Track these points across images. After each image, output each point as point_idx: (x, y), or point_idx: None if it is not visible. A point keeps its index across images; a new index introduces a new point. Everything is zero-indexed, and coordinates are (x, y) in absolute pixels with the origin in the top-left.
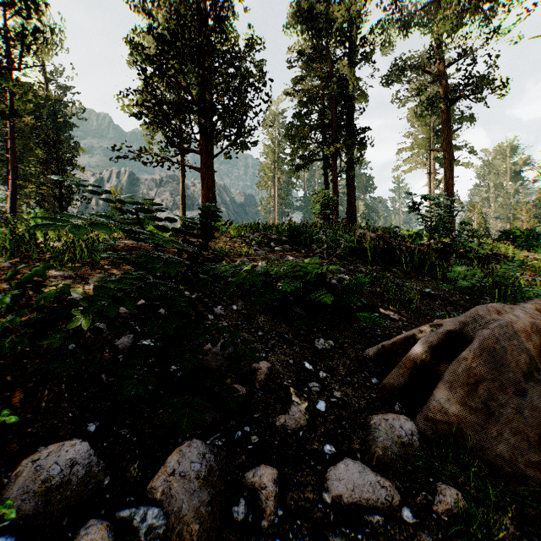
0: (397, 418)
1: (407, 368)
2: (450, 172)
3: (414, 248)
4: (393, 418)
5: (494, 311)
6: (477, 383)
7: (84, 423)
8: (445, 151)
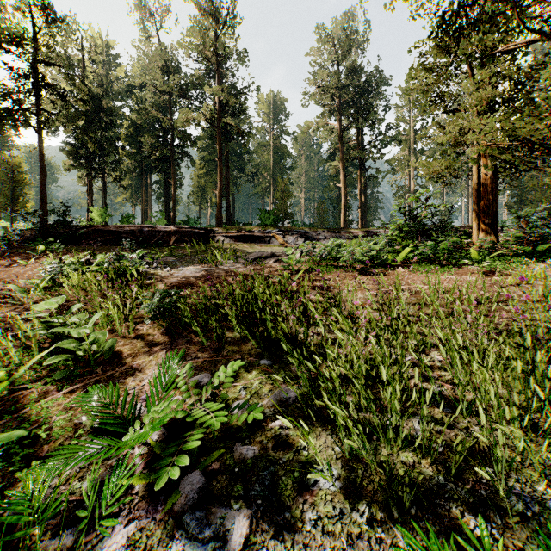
0: None
1: None
2: None
3: None
4: None
5: None
6: None
7: None
8: None
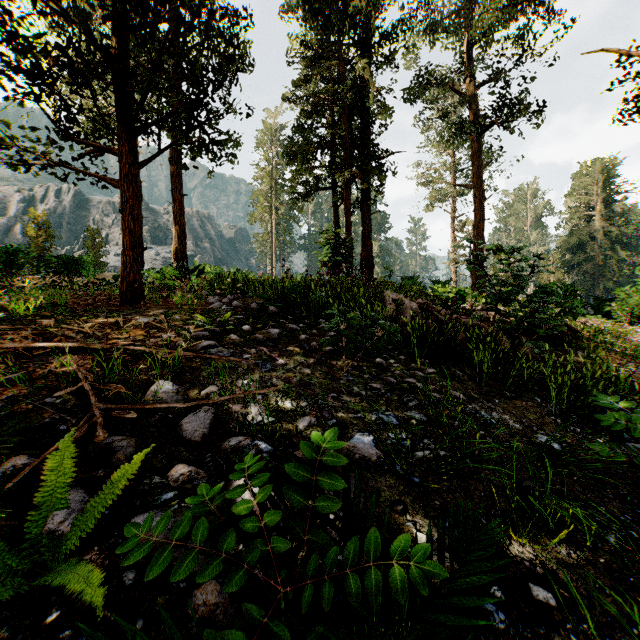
0: None
1: None
2: (480, 212)
3: (472, 324)
4: None
5: None
6: None
7: None
8: (475, 188)
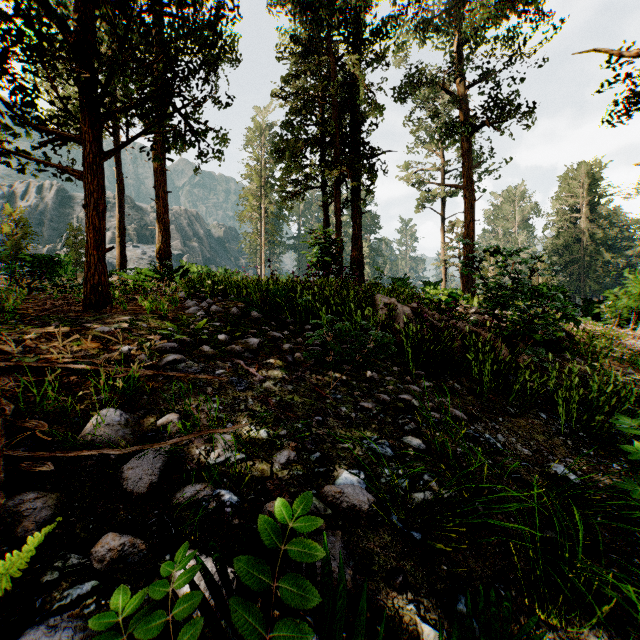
0: None
1: None
2: (470, 213)
3: (468, 330)
4: None
5: None
6: None
7: None
8: (466, 189)
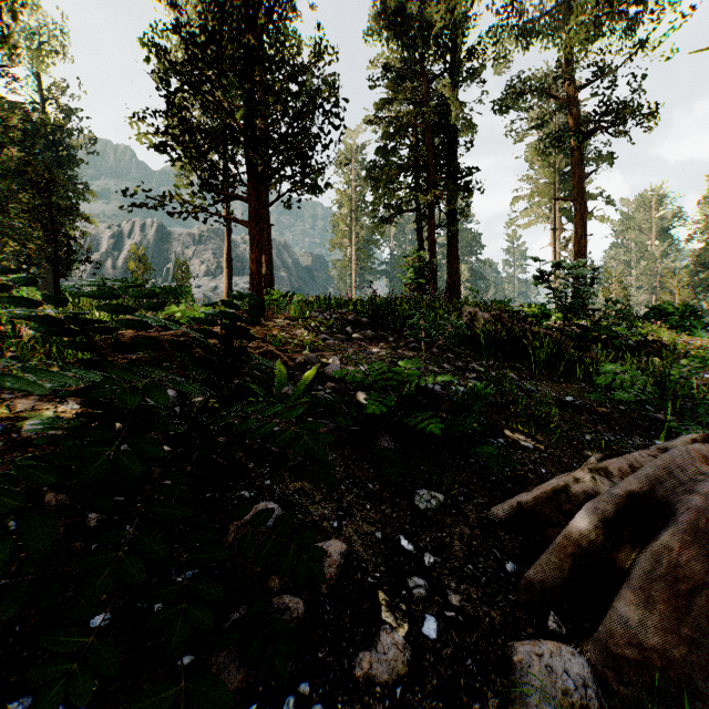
0: (558, 652)
1: (567, 554)
2: (582, 228)
3: (543, 333)
4: (551, 651)
5: (699, 458)
6: (689, 593)
7: (2, 699)
8: (576, 201)
